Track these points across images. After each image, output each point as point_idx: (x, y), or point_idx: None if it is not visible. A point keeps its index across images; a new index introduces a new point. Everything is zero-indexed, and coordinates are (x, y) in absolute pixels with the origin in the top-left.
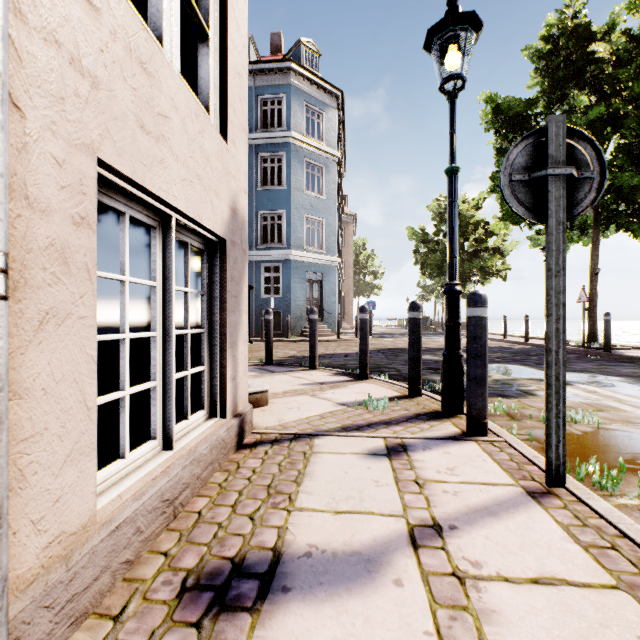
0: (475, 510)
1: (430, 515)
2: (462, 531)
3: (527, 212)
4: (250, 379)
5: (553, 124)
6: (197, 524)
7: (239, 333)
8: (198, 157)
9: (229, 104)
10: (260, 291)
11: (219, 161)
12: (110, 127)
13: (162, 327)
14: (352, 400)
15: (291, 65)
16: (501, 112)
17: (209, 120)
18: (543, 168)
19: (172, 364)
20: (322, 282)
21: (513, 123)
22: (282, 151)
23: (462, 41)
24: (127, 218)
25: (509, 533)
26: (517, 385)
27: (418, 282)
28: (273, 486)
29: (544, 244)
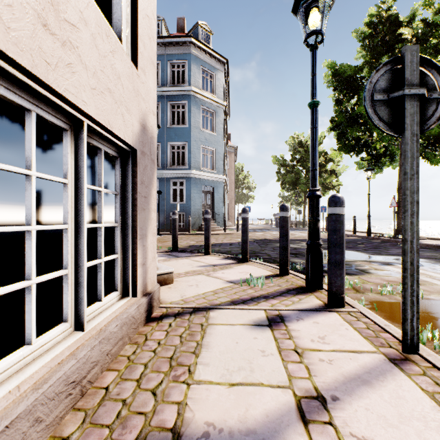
0: (350, 379)
1: (313, 385)
2: (344, 402)
3: (386, 126)
4: (160, 262)
5: (408, 53)
6: (103, 402)
7: (148, 227)
8: (109, 73)
9: (139, 38)
10: (169, 199)
11: (130, 82)
12: (1, 11)
13: (74, 220)
14: (237, 278)
15: (191, 40)
16: (338, 75)
17: (120, 44)
18: (400, 89)
19: (83, 254)
20: (213, 193)
21: (346, 82)
22: (185, 100)
23: (322, 4)
24: (33, 116)
25: (385, 403)
26: (355, 265)
27: (279, 194)
28: (175, 358)
29: (366, 167)
